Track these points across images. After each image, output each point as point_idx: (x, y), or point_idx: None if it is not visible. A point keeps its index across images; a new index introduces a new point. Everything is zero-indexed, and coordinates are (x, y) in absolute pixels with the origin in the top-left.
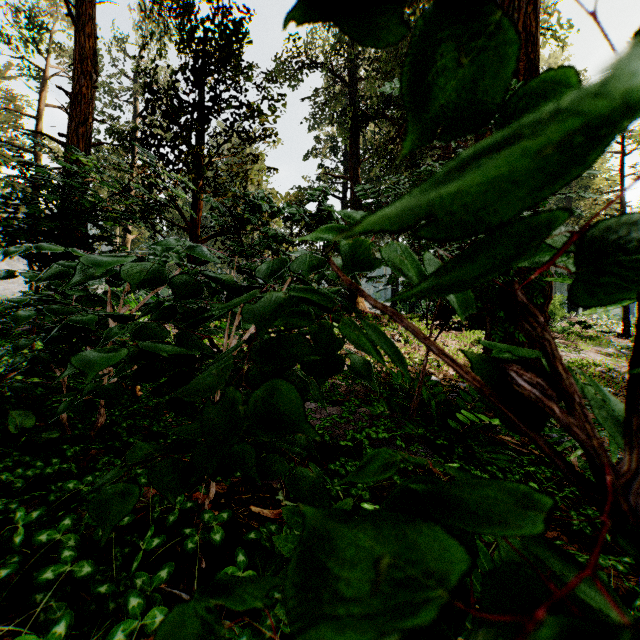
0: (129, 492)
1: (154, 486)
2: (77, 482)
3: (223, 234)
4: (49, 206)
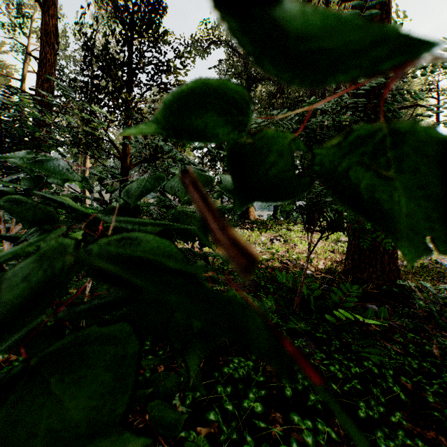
0: None
1: None
2: None
3: (146, 161)
4: None
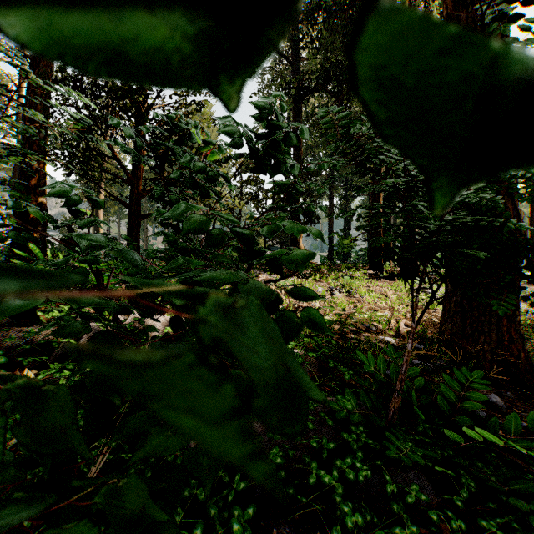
0: None
1: None
2: None
3: None
4: None
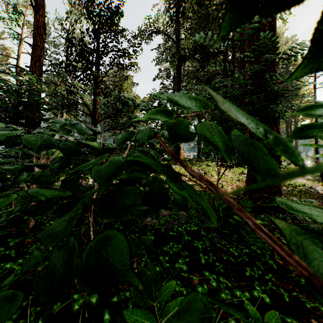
0: (15, 297)
1: (35, 291)
2: (12, 263)
3: (109, 117)
4: (11, 102)
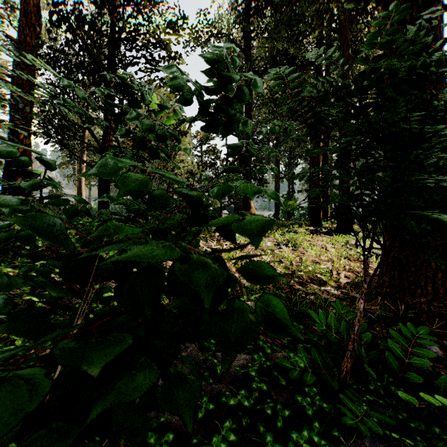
0: None
1: None
2: None
3: None
4: None
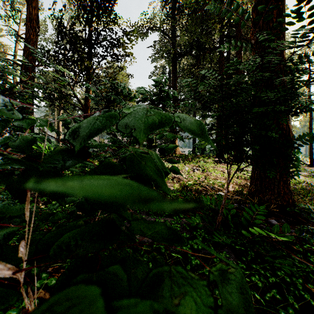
0: None
1: None
2: None
3: None
4: None
